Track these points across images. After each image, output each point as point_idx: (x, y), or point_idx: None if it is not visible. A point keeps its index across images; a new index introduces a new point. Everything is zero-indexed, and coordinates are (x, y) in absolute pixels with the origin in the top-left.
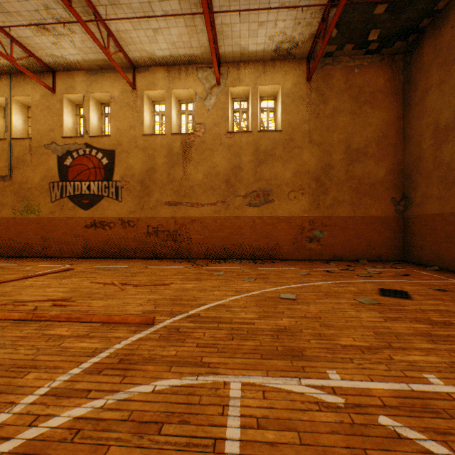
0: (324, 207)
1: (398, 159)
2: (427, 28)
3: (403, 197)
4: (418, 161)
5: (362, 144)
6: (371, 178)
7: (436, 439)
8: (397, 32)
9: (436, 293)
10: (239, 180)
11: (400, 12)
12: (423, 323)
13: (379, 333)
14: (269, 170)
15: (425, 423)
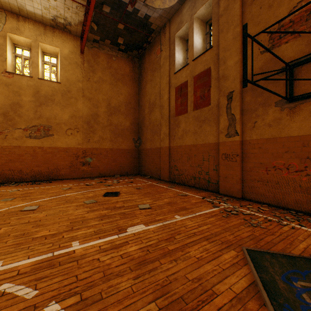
0: (93, 141)
1: (136, 117)
2: (147, 49)
3: (139, 139)
4: (144, 119)
5: (118, 105)
6: (122, 126)
7: (32, 285)
8: (133, 44)
9: (135, 191)
10: (20, 115)
11: (132, 33)
12: (108, 210)
13: (74, 222)
14: (49, 111)
15: (36, 276)
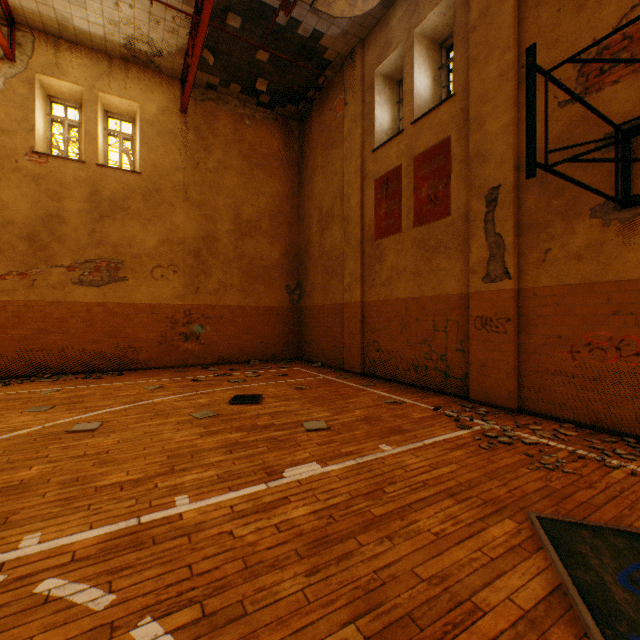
0: (207, 292)
1: (294, 241)
2: (315, 102)
3: (298, 286)
4: (309, 246)
5: (255, 216)
6: (265, 259)
7: (102, 583)
8: (288, 93)
9: (293, 393)
10: (60, 240)
11: (286, 70)
12: (243, 431)
13: (176, 456)
14: (119, 230)
15: (110, 565)
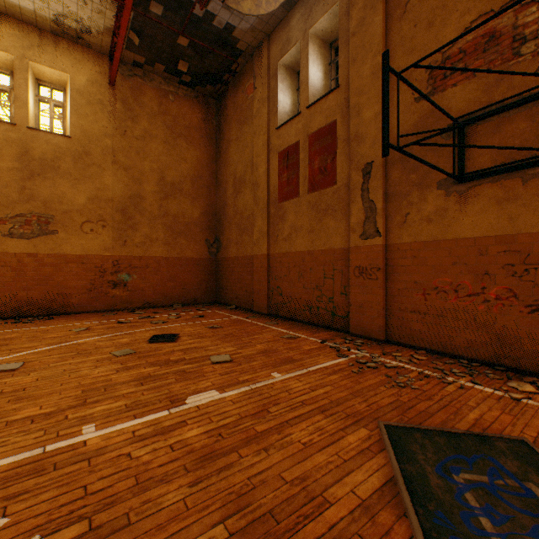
0: (134, 245)
1: (212, 202)
2: (230, 84)
3: (216, 240)
4: (225, 207)
5: (178, 180)
6: (187, 217)
7: None
8: (206, 75)
9: (207, 332)
10: None
11: (204, 55)
12: (156, 366)
13: (90, 390)
14: (49, 187)
15: (8, 492)
